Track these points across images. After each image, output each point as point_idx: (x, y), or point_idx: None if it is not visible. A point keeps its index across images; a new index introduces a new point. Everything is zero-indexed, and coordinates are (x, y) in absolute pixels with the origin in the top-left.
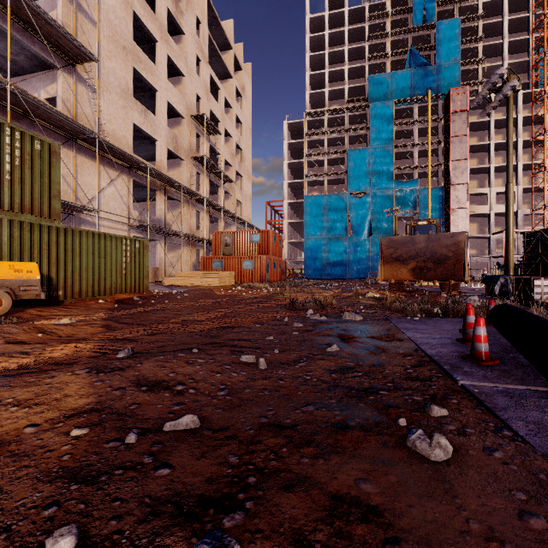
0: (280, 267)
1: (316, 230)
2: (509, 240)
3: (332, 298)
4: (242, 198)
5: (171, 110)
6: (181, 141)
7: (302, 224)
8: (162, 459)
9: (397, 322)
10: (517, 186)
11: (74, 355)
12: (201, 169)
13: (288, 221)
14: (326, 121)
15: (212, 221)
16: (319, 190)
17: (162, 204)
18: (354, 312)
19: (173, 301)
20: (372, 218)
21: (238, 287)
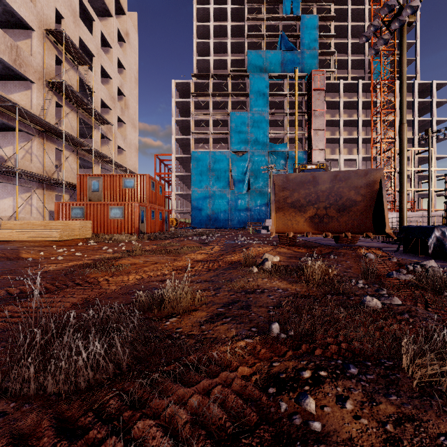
0: (161, 216)
1: (202, 183)
2: (404, 186)
3: (205, 268)
4: (126, 145)
5: (13, 15)
6: (27, 56)
7: (190, 178)
8: None
9: None
10: (358, 154)
11: None
12: (64, 101)
13: (176, 174)
14: (211, 84)
15: (89, 166)
16: (205, 148)
17: None
18: None
19: None
20: (250, 175)
21: (90, 241)
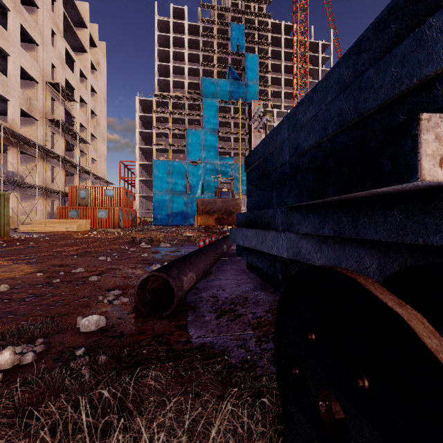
0: (131, 216)
1: (163, 187)
2: None
3: (163, 237)
4: (97, 156)
5: (24, 73)
6: (35, 103)
7: (152, 182)
8: (75, 274)
9: (187, 246)
10: None
11: (0, 265)
12: (56, 130)
13: (139, 178)
14: (171, 104)
15: (67, 175)
16: (166, 156)
17: (15, 158)
18: (169, 243)
19: (38, 243)
20: (204, 181)
21: (94, 232)
